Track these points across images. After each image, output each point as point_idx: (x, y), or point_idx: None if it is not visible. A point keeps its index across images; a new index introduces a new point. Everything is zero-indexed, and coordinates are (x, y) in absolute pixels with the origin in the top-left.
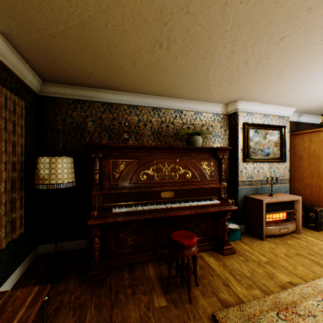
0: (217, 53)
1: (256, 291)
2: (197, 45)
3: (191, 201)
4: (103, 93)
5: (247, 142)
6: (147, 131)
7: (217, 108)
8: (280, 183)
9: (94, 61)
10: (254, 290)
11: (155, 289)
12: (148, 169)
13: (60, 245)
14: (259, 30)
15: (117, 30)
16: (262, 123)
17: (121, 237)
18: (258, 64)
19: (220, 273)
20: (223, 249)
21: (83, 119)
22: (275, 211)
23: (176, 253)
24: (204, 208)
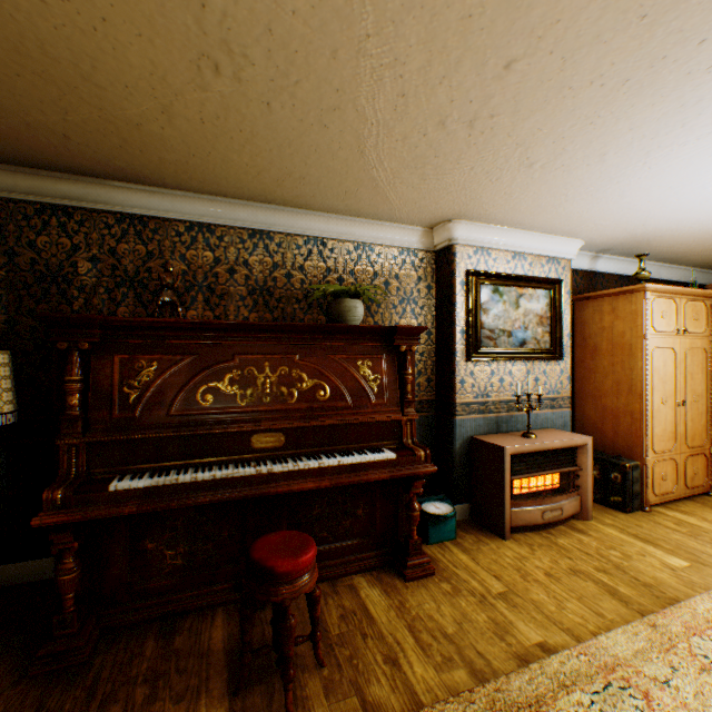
0: (367, 97)
1: (459, 675)
2: (309, 70)
3: (327, 456)
4: (120, 191)
5: (476, 315)
6: (238, 288)
7: (409, 235)
8: (551, 407)
9: (57, 102)
10: (454, 671)
11: (210, 685)
12: (220, 379)
13: (2, 572)
14: (449, 38)
15: (80, 15)
16: (510, 272)
17: (148, 549)
18: (472, 131)
19: (386, 629)
20: (407, 565)
21: (65, 254)
22: (535, 472)
23: (257, 592)
24: (357, 471)
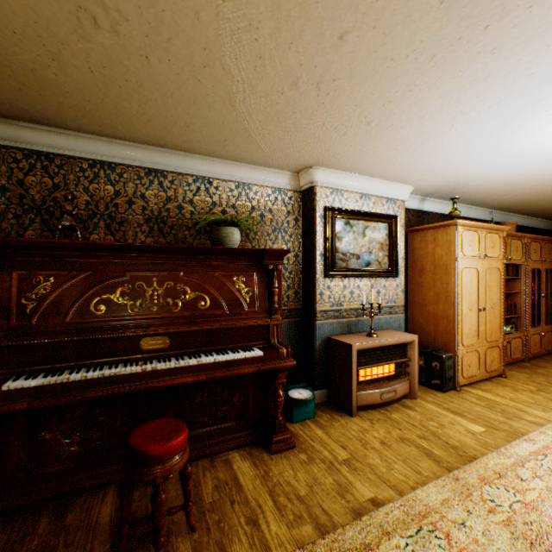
0: (230, 56)
1: (306, 530)
2: (177, 29)
3: (206, 355)
4: (27, 131)
5: (332, 242)
6: (136, 216)
7: (280, 178)
8: (389, 313)
9: None
10: (302, 527)
11: None
12: (112, 291)
13: None
14: (291, 8)
15: None
16: (358, 209)
17: (46, 439)
18: (320, 92)
19: (251, 495)
20: (273, 441)
21: None
22: (376, 363)
23: (132, 473)
24: (230, 367)
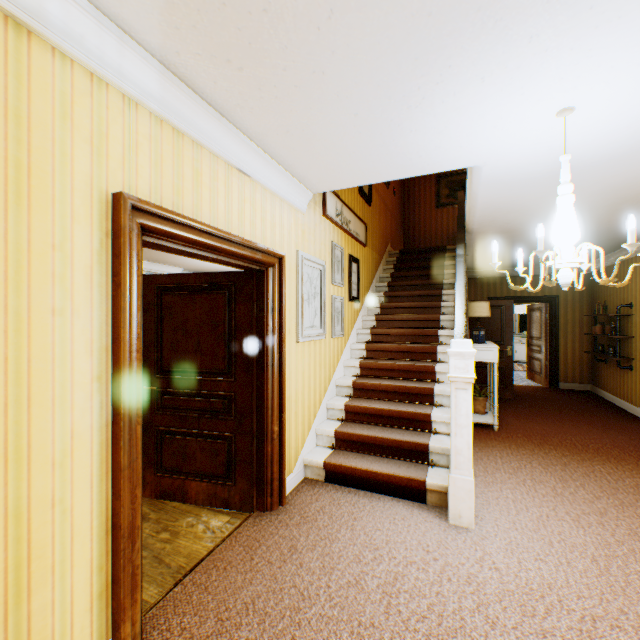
0: None
1: None
2: None
3: None
4: None
5: None
6: None
7: None
8: None
9: None
10: None
11: None
12: None
13: None
14: None
15: None
16: None
17: None
18: None
19: None
20: None
21: None
22: None
23: None
24: None
